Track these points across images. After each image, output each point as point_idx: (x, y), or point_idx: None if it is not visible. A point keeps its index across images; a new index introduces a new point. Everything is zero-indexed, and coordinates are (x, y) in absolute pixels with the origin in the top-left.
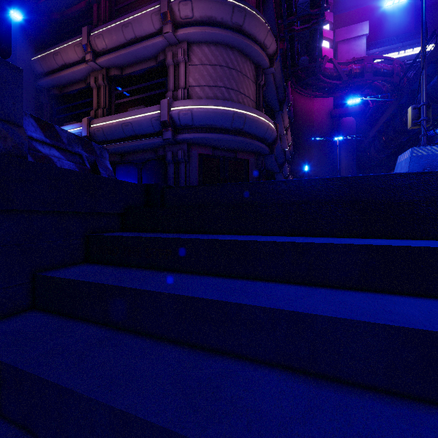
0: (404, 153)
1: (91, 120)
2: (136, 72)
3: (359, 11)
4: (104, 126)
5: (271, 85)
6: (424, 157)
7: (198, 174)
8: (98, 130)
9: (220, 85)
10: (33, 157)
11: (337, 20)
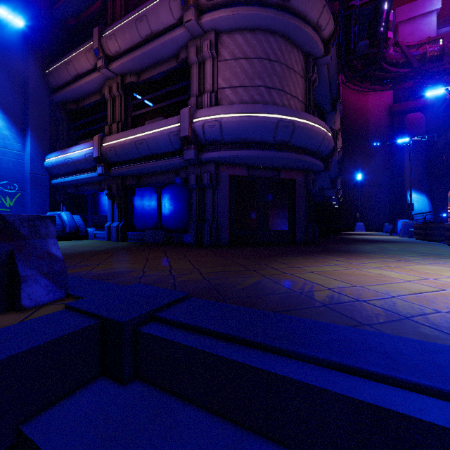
0: None
1: (103, 137)
2: (154, 77)
3: None
4: (116, 145)
5: (323, 80)
6: None
7: (229, 203)
8: (109, 149)
9: (257, 85)
10: None
11: None
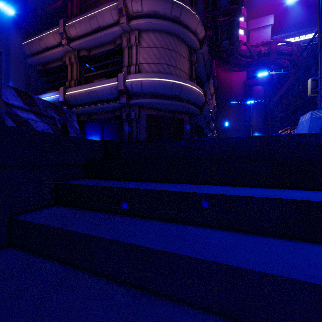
0: (305, 115)
1: (66, 89)
2: (100, 53)
3: (266, 7)
4: (75, 94)
5: (201, 63)
6: (321, 118)
7: (146, 130)
8: (71, 96)
9: (162, 63)
10: (13, 121)
11: (249, 14)
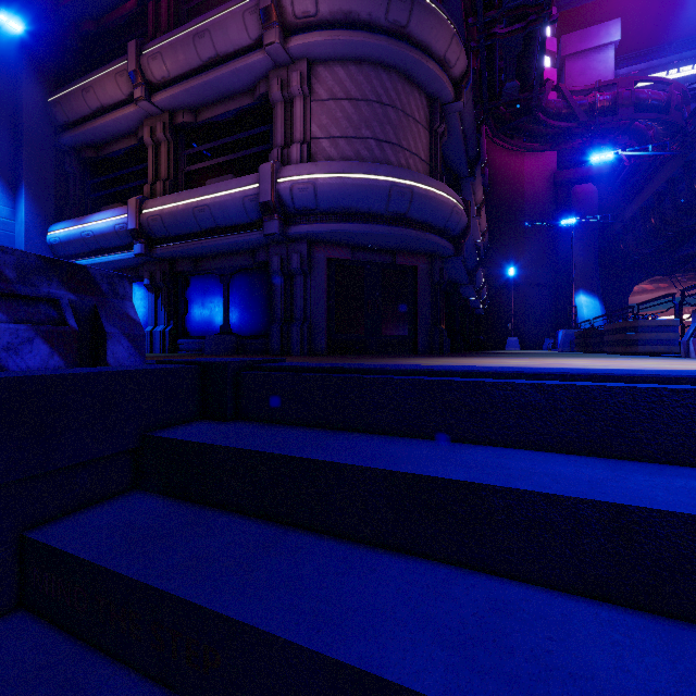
0: None
1: (143, 201)
2: (220, 117)
3: (601, 4)
4: (164, 213)
5: (456, 133)
6: None
7: (326, 296)
8: (154, 219)
9: (365, 136)
10: None
11: (562, 20)
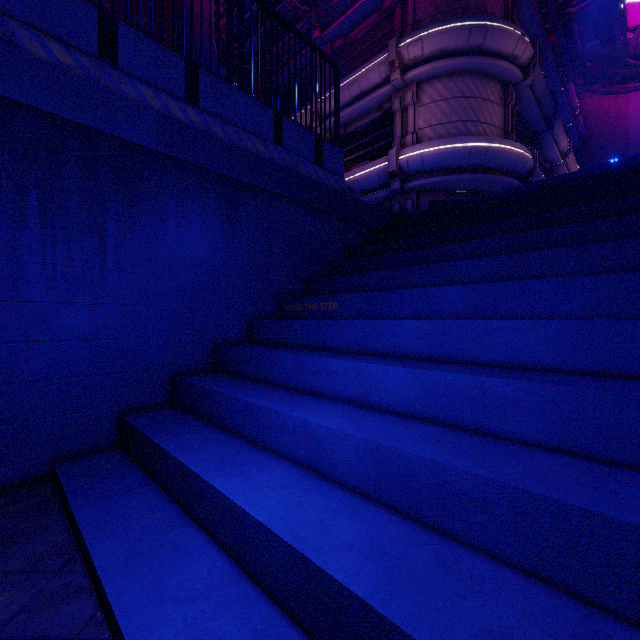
0: None
1: None
2: (360, 127)
3: None
4: None
5: (528, 101)
6: None
7: None
8: None
9: (454, 120)
10: None
11: None
